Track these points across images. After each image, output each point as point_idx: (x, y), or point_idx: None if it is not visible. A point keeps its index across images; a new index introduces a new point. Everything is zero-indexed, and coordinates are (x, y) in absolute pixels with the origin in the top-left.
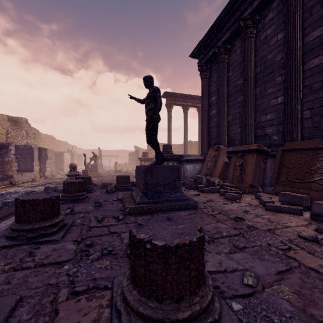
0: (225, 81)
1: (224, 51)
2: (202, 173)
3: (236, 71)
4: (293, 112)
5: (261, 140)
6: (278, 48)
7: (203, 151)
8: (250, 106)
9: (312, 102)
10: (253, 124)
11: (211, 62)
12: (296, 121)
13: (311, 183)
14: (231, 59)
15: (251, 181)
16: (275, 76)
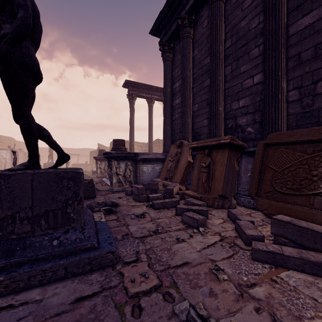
0: (190, 61)
1: (188, 23)
2: (162, 176)
3: (203, 49)
4: (276, 92)
5: (233, 133)
6: (254, 10)
7: (165, 149)
8: (219, 89)
9: (300, 78)
10: (223, 113)
11: (175, 41)
12: (280, 104)
13: (313, 197)
14: (197, 34)
15: (221, 190)
16: (250, 48)
